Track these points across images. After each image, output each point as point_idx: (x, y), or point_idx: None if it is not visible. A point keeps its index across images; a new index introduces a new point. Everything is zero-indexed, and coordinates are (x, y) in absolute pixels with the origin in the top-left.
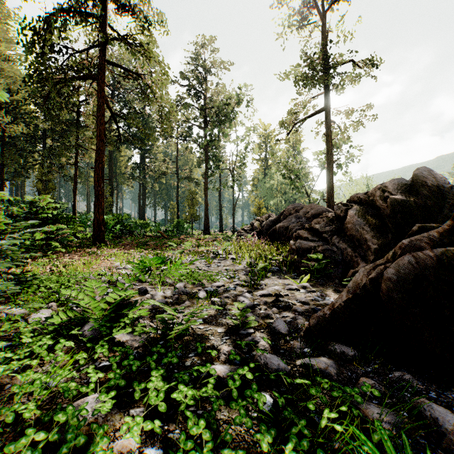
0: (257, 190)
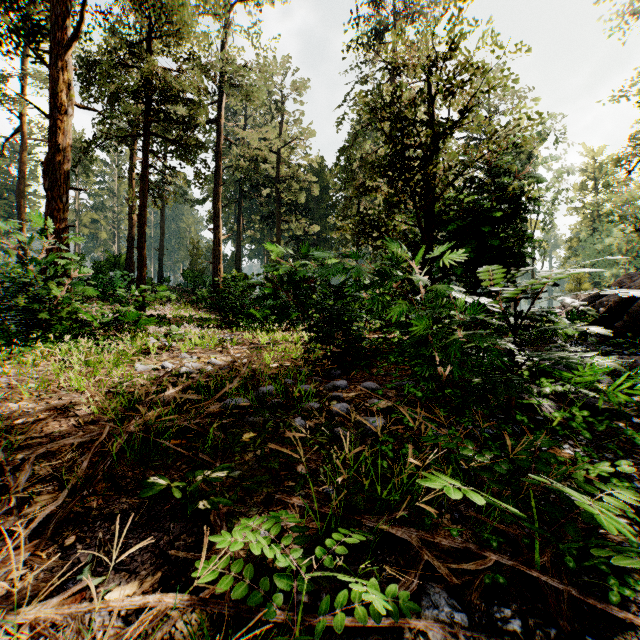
0: (576, 256)
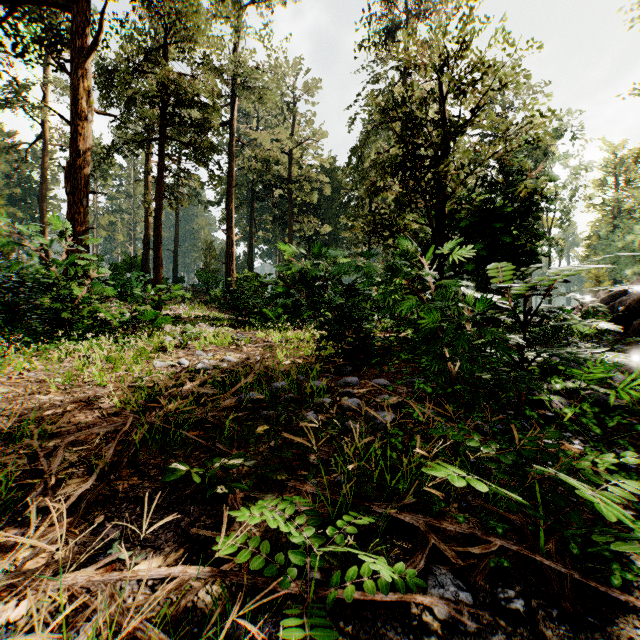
0: (595, 254)
